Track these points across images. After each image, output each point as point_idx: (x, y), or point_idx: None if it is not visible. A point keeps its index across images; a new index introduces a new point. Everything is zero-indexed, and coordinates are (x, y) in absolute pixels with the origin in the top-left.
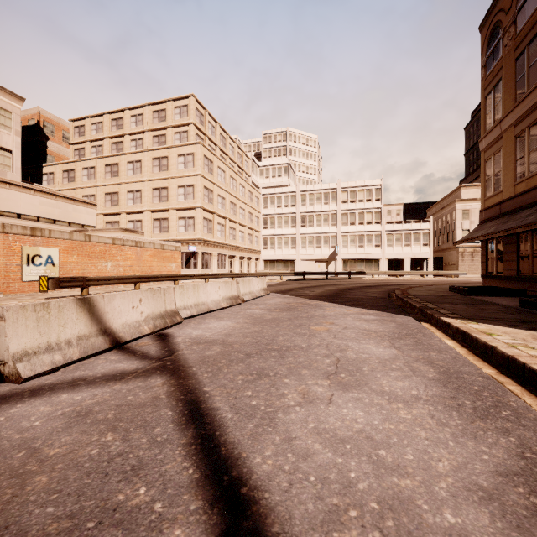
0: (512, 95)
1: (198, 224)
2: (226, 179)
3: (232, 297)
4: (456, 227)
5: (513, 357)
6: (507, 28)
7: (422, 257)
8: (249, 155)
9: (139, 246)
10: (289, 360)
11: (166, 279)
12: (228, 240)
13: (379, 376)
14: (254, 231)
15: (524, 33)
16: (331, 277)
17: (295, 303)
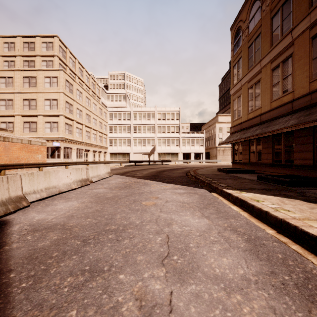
0: (246, 66)
1: (61, 127)
2: (83, 98)
3: (82, 180)
4: (216, 136)
5: (285, 220)
6: (244, 30)
7: (200, 152)
8: (100, 85)
9: (7, 141)
10: (124, 243)
11: (31, 167)
12: (84, 139)
13: (205, 253)
14: (103, 134)
15: (253, 33)
16: (152, 163)
17: (130, 182)
